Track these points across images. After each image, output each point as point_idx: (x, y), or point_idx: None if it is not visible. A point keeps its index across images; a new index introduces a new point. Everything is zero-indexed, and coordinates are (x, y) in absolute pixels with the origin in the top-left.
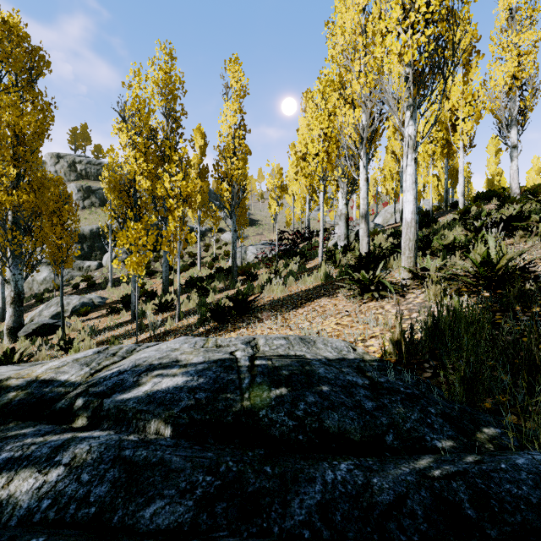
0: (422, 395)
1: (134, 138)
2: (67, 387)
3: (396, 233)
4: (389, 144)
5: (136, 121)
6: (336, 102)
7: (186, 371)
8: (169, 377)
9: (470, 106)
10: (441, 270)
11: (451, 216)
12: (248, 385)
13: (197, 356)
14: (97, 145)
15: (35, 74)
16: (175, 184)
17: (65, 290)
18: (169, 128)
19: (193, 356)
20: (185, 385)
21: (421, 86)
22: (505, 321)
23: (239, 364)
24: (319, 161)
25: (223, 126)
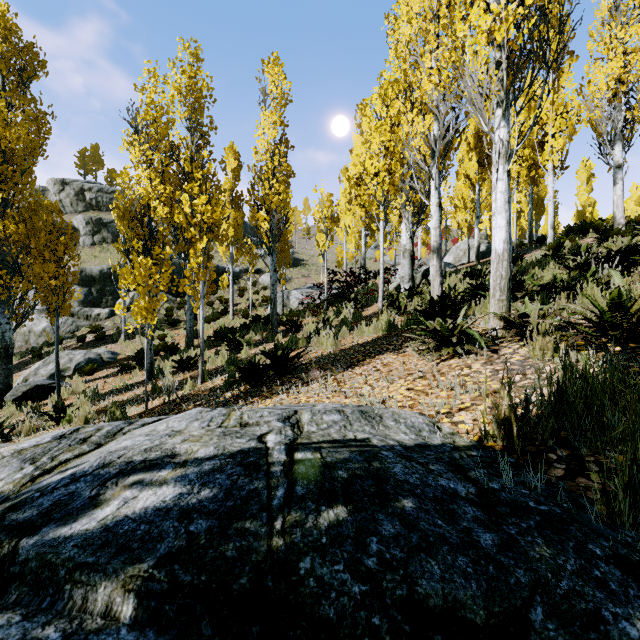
0: (567, 516)
1: (148, 153)
2: None
3: (473, 273)
4: (460, 168)
5: (151, 133)
6: (401, 107)
7: (183, 474)
8: (152, 487)
9: (562, 119)
10: (545, 316)
11: (541, 253)
12: (281, 502)
13: (206, 445)
14: (111, 170)
15: (26, 76)
16: (197, 209)
17: (69, 343)
18: (194, 145)
19: (199, 445)
20: (176, 504)
21: (517, 74)
22: None
23: (270, 460)
24: (379, 182)
25: (260, 141)
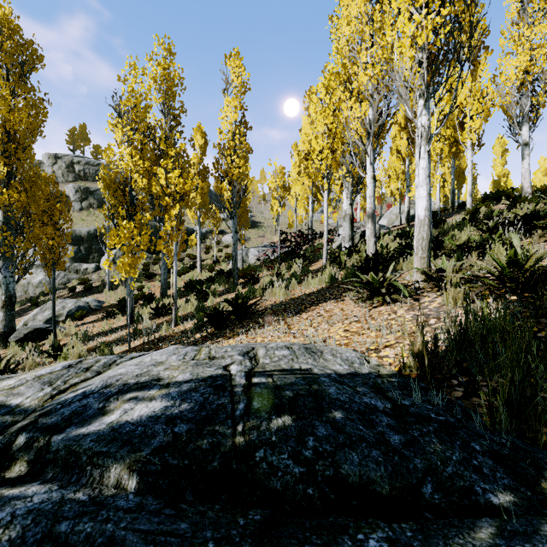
0: (459, 423)
1: (130, 134)
2: (16, 415)
3: (403, 234)
4: (393, 144)
5: (132, 116)
6: (342, 95)
7: (167, 393)
8: (144, 402)
9: (478, 104)
10: (458, 271)
11: (460, 217)
12: (242, 413)
13: (183, 372)
14: (96, 146)
15: (27, 69)
16: (171, 181)
17: (61, 293)
18: (168, 126)
19: (178, 372)
20: (163, 414)
21: (435, 72)
22: (540, 329)
23: (233, 383)
24: (324, 158)
25: (223, 123)
